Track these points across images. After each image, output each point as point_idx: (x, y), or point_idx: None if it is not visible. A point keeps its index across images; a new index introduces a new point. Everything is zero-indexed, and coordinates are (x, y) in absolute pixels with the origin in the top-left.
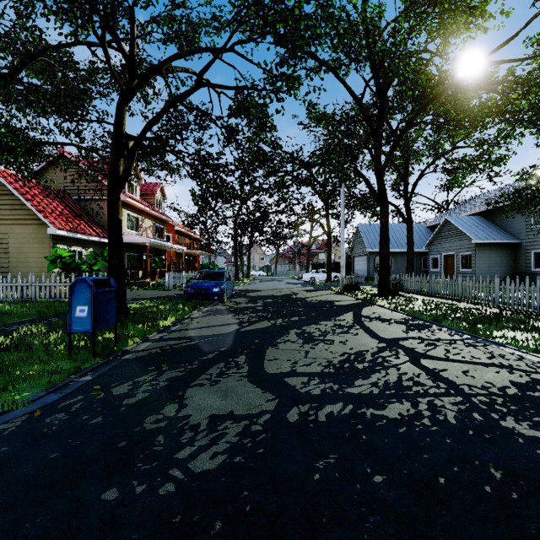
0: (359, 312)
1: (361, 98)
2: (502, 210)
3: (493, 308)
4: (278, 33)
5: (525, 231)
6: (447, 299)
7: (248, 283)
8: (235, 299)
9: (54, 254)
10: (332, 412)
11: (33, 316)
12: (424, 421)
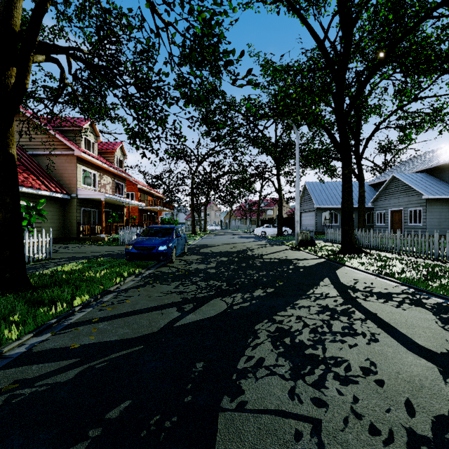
0: (336, 279)
1: (324, 38)
2: None
3: None
4: None
5: None
6: (422, 257)
7: (204, 237)
8: (187, 256)
9: None
10: None
11: None
12: None
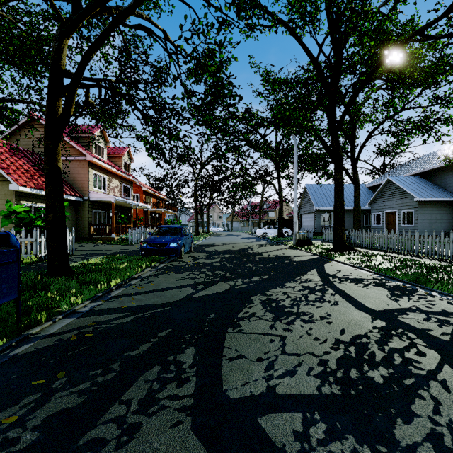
0: (322, 270)
1: (317, 56)
2: (441, 171)
3: None
4: None
5: None
6: (404, 254)
7: (207, 238)
8: (193, 254)
9: (7, 209)
10: None
11: None
12: None
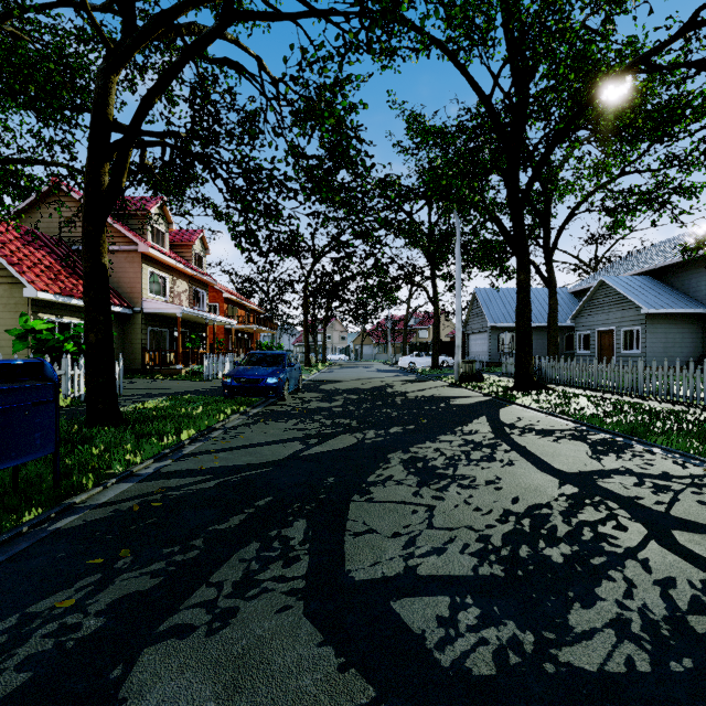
0: (495, 417)
1: (490, 94)
2: (682, 267)
3: None
4: None
5: None
6: (621, 394)
7: (323, 371)
8: (303, 394)
9: (22, 326)
10: None
11: None
12: None
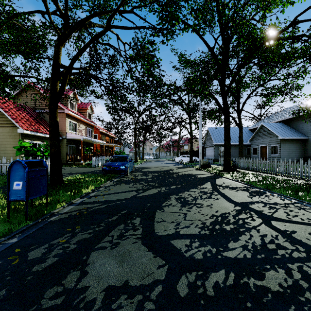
0: (214, 182)
1: (213, 48)
2: (296, 119)
3: (300, 179)
4: (162, 1)
5: (310, 132)
6: (267, 173)
7: (143, 163)
8: (135, 173)
9: (19, 145)
10: (217, 282)
11: (0, 185)
12: (307, 296)
